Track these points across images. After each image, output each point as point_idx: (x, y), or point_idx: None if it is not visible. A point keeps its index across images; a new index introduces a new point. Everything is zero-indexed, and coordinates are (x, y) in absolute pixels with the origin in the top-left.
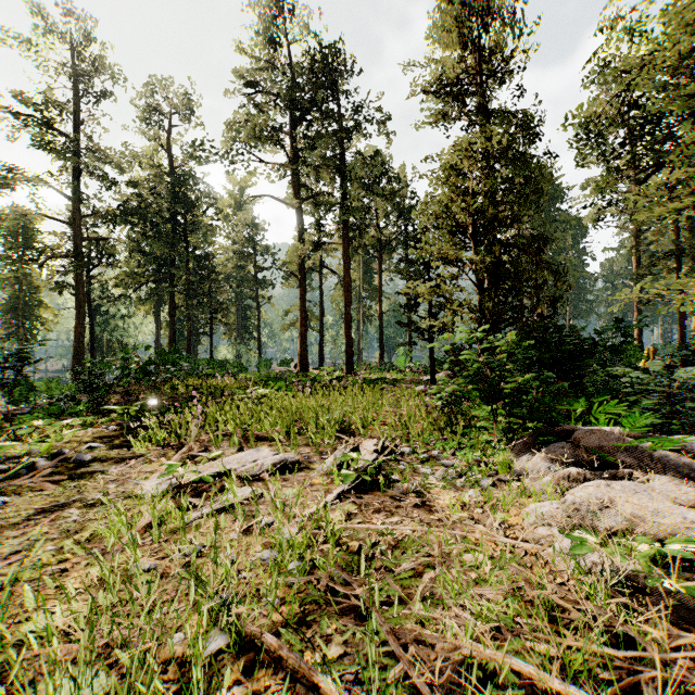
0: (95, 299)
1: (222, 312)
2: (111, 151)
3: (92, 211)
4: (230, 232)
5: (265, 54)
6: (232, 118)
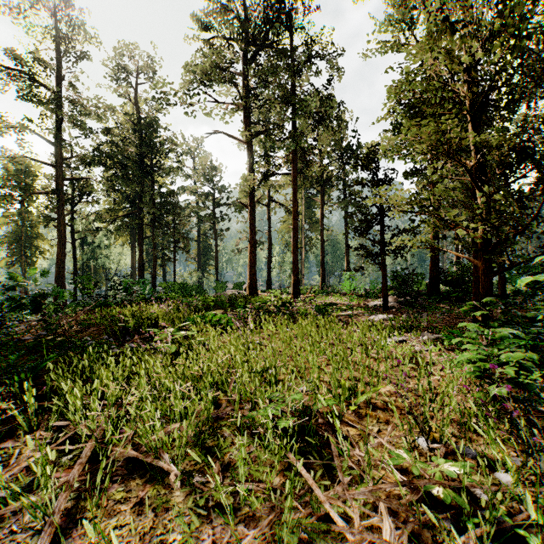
0: (77, 231)
1: (182, 241)
2: (87, 102)
3: (71, 154)
4: (194, 176)
5: (217, 1)
6: (188, 63)
